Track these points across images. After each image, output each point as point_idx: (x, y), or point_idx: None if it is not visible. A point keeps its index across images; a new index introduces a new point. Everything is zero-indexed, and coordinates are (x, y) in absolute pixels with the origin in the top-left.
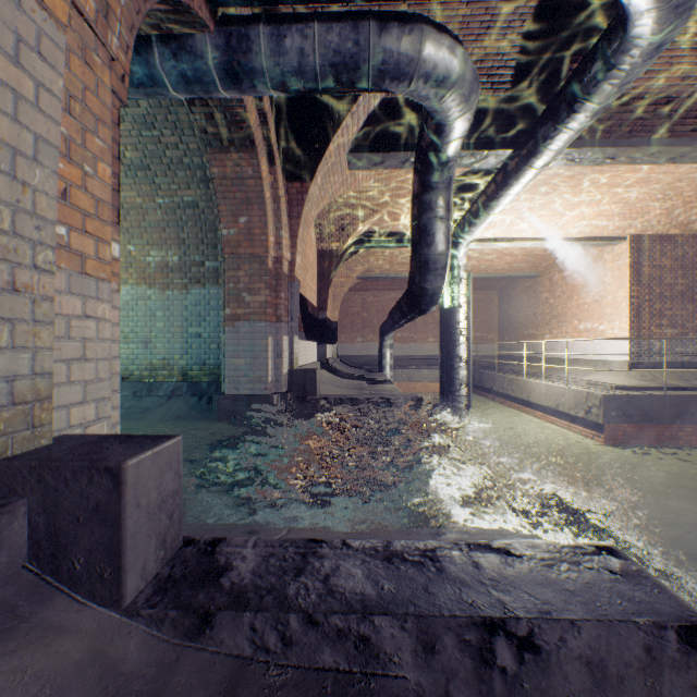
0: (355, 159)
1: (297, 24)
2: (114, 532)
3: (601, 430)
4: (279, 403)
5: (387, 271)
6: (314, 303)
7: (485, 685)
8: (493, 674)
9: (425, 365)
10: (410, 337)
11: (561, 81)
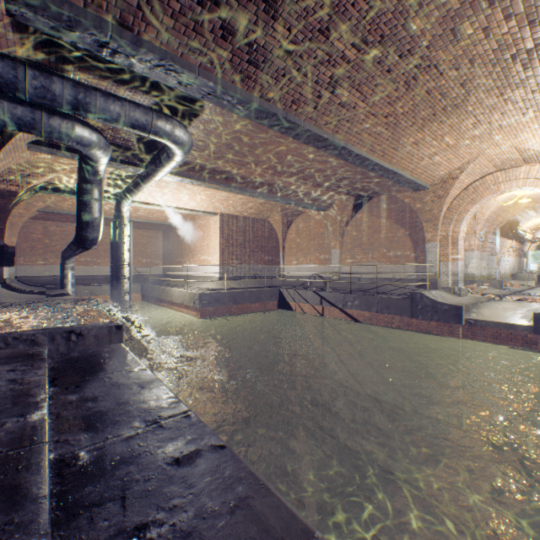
0: (35, 147)
1: None
2: None
3: (200, 311)
4: None
5: (69, 209)
6: None
7: (69, 345)
8: (72, 342)
9: (106, 282)
10: (93, 261)
11: (159, 148)
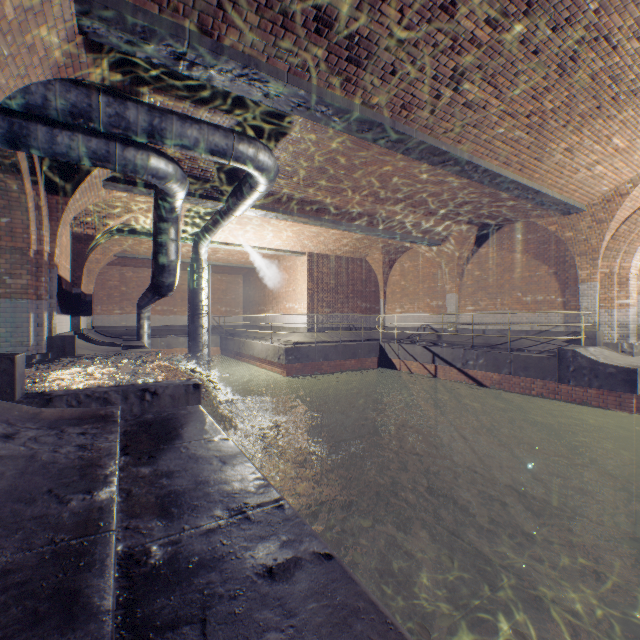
0: (110, 185)
1: (67, 131)
2: (13, 377)
3: (285, 368)
4: (41, 361)
5: (145, 253)
6: (68, 280)
7: (143, 405)
8: (146, 402)
9: (183, 334)
10: (170, 310)
11: (240, 178)
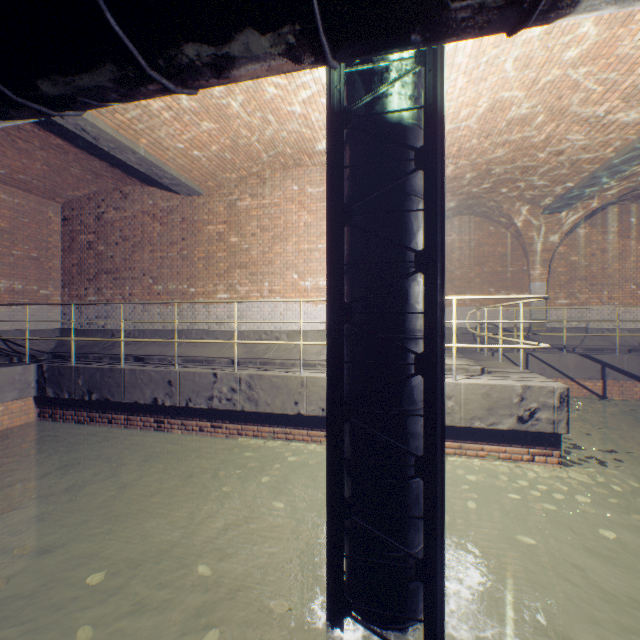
0: None
1: None
2: None
3: (557, 444)
4: None
5: None
6: None
7: None
8: None
9: None
10: None
11: None
